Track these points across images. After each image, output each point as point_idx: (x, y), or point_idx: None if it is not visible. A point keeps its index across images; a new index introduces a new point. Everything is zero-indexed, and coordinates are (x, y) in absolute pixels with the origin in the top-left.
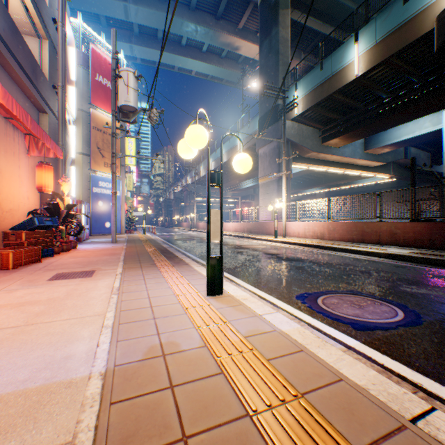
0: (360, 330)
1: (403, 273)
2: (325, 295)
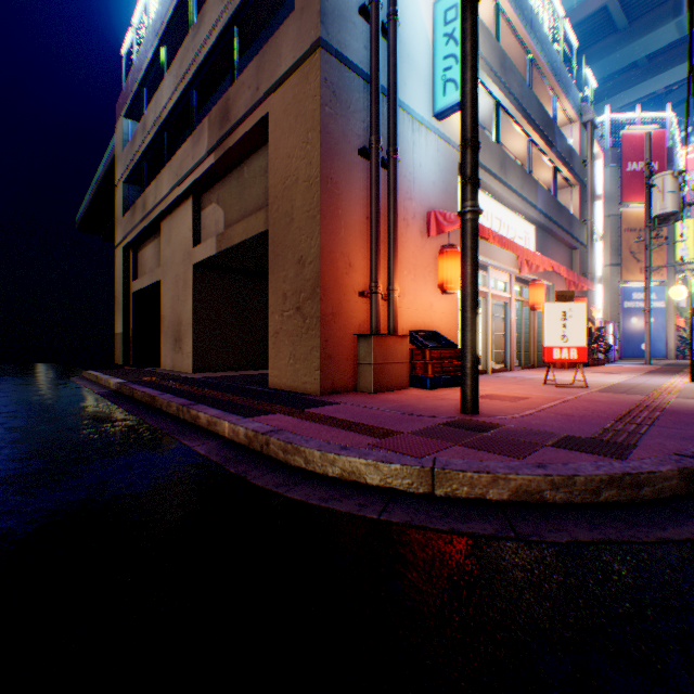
0: None
1: None
2: None
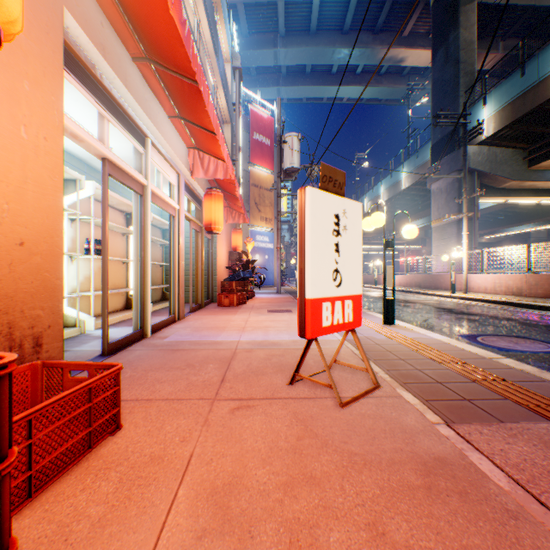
0: (502, 351)
1: None
2: (487, 336)
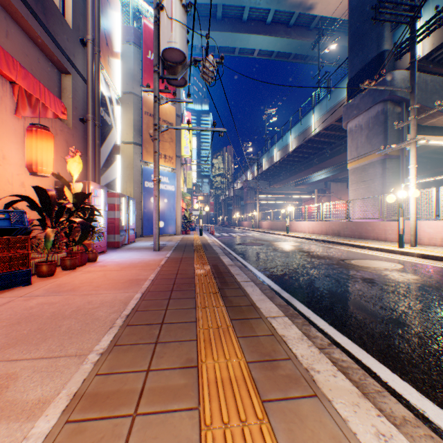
0: None
1: None
2: None
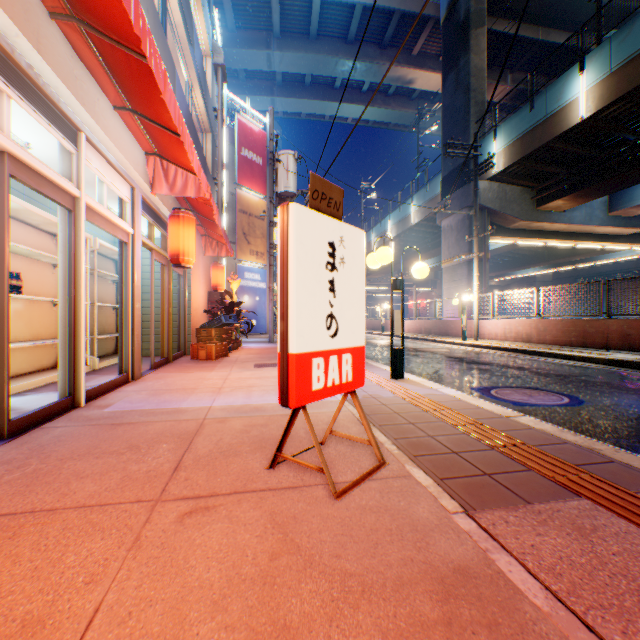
0: (517, 405)
1: (609, 378)
2: (501, 388)
